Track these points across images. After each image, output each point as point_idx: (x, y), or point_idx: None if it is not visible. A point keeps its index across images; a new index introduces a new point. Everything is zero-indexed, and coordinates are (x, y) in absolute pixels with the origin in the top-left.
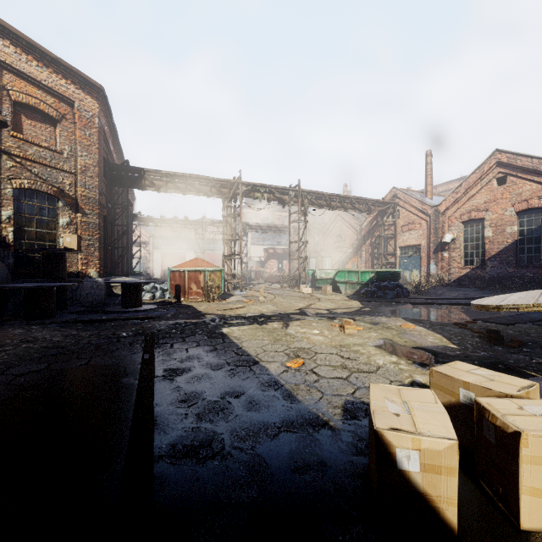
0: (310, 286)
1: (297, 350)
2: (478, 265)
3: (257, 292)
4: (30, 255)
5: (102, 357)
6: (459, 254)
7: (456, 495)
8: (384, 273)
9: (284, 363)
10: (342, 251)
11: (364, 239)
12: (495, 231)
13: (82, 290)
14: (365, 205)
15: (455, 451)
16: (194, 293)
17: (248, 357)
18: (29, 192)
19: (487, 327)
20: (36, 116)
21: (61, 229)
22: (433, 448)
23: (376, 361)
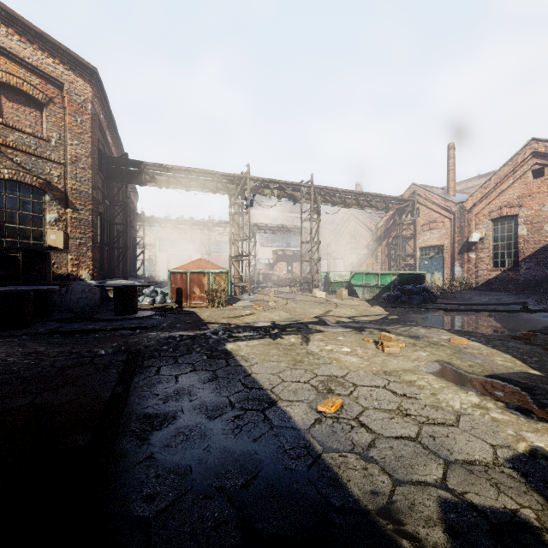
0: (323, 290)
1: (327, 379)
2: (511, 267)
3: (266, 296)
4: (11, 255)
5: (56, 391)
6: (488, 255)
7: None
8: (408, 276)
9: (312, 404)
10: (356, 252)
11: (380, 239)
12: (531, 229)
13: (72, 294)
14: (382, 202)
15: None
16: (197, 297)
17: (260, 393)
18: (10, 184)
19: None
20: (19, 98)
21: (48, 226)
22: None
23: (448, 402)
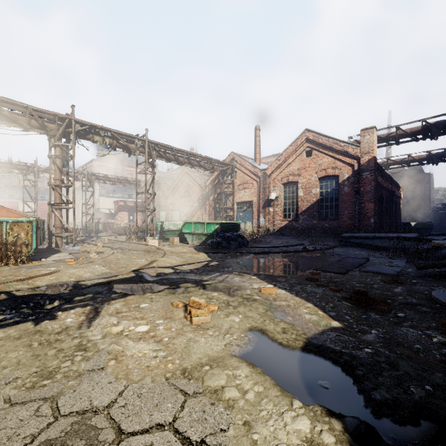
0: (159, 237)
1: (70, 429)
2: (294, 218)
3: (95, 246)
4: None
5: None
6: (280, 209)
7: None
8: (228, 225)
9: None
10: (189, 205)
11: (208, 195)
12: (305, 192)
13: None
14: (209, 164)
15: None
16: None
17: None
18: None
19: (332, 279)
20: None
21: None
22: None
23: None
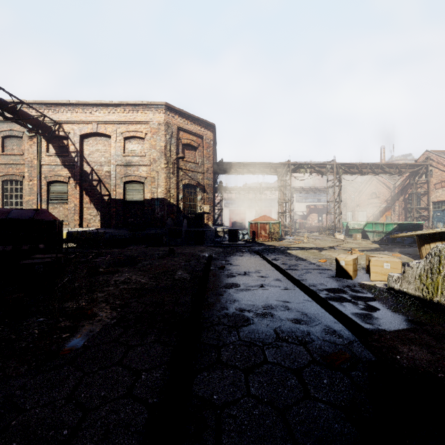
0: (344, 234)
1: (324, 258)
2: None
3: (301, 237)
4: (187, 215)
5: (245, 255)
6: None
7: (352, 270)
8: (406, 225)
9: (317, 261)
10: (376, 206)
11: (397, 195)
12: None
13: (207, 233)
14: (395, 168)
15: (352, 261)
16: (263, 236)
17: (302, 259)
18: (187, 185)
19: None
20: (189, 148)
21: (198, 202)
22: (347, 260)
23: (360, 262)
